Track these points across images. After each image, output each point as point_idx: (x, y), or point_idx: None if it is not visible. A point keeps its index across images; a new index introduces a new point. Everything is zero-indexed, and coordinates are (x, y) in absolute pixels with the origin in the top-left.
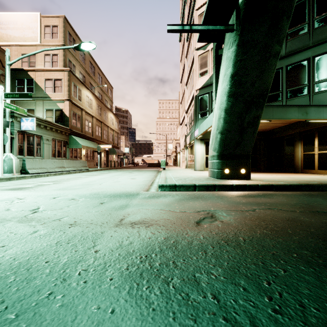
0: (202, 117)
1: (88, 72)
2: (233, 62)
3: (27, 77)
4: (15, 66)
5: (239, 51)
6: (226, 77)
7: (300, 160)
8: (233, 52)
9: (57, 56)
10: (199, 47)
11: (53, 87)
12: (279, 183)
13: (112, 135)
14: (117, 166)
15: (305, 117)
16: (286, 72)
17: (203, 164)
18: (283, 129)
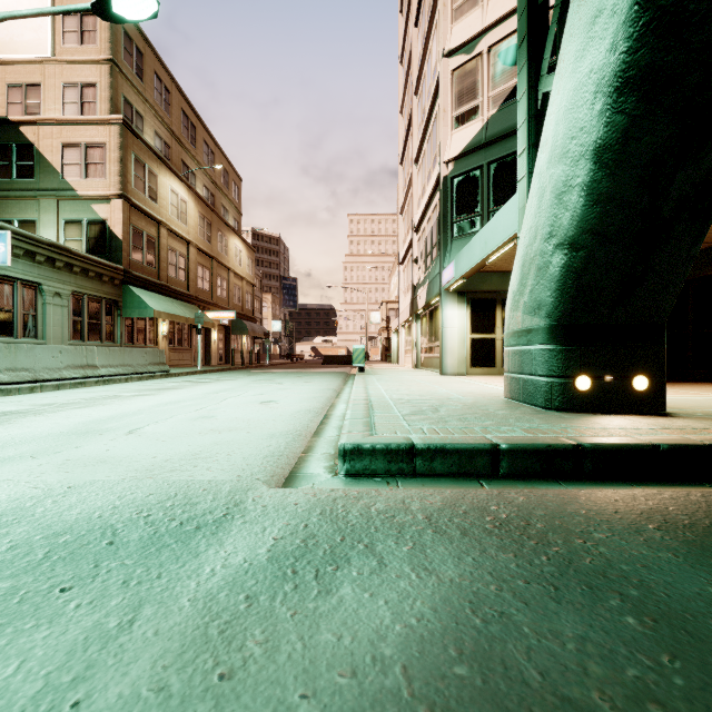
0: (462, 232)
1: (178, 137)
2: None
3: (18, 141)
4: None
5: None
6: (607, 20)
7: None
8: None
9: (94, 88)
10: (453, 48)
11: (84, 163)
12: None
13: (238, 289)
14: (250, 363)
15: None
16: None
17: (465, 357)
18: None
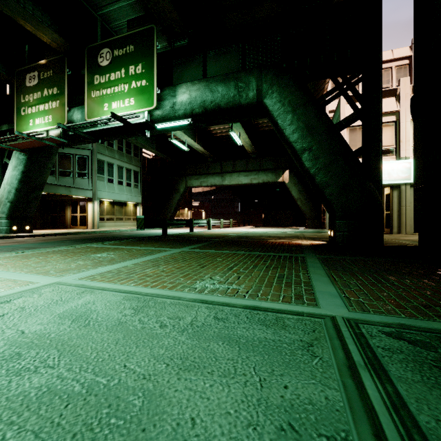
0: None
1: None
2: (25, 165)
3: None
4: None
5: (29, 162)
6: (18, 170)
7: (69, 219)
8: (24, 160)
9: None
10: None
11: None
12: (52, 233)
13: None
14: None
15: (69, 193)
16: (59, 157)
17: None
18: (57, 195)
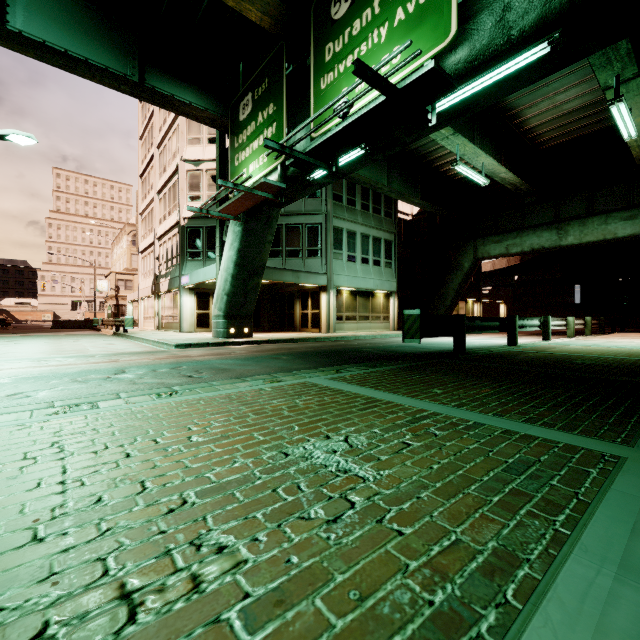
0: (192, 258)
1: None
2: (240, 240)
3: None
4: None
5: (244, 234)
6: (233, 248)
7: (299, 318)
8: (240, 232)
9: None
10: (188, 160)
11: None
12: (273, 339)
13: None
14: None
15: (297, 281)
16: (286, 231)
17: (194, 323)
18: (285, 285)
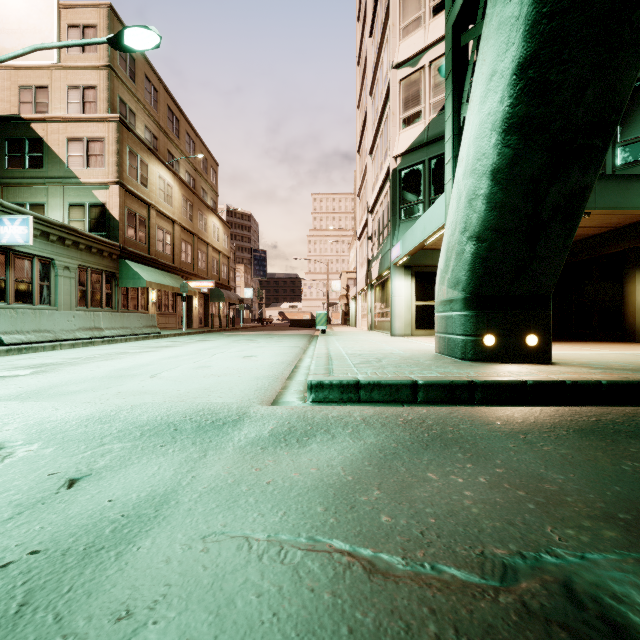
0: (408, 216)
1: (165, 129)
2: (528, 22)
3: (29, 136)
4: (4, 112)
5: None
6: (498, 80)
7: (639, 312)
8: None
9: (94, 90)
10: (401, 62)
11: (86, 155)
12: None
13: (216, 261)
14: (227, 326)
15: None
16: None
17: (411, 321)
18: (594, 242)
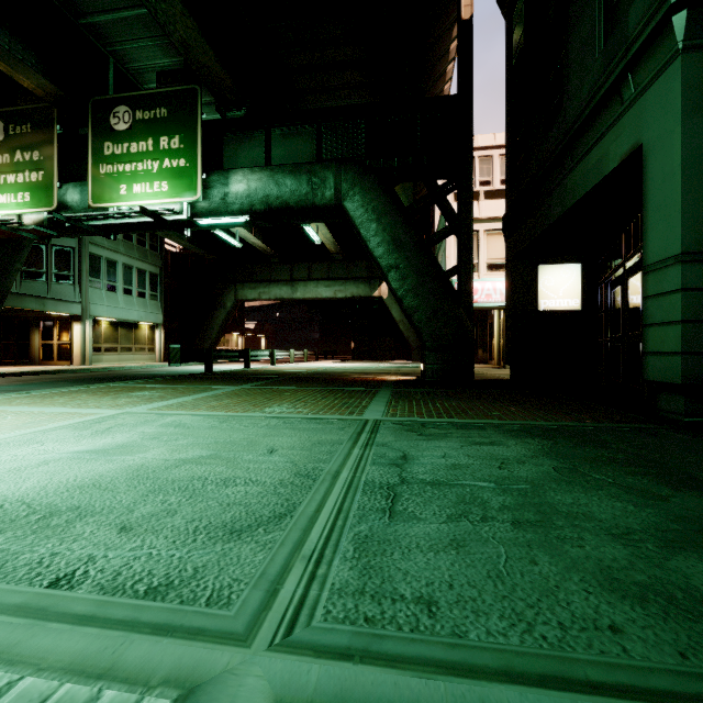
0: None
1: None
2: None
3: None
4: None
5: None
6: None
7: (38, 350)
8: None
9: None
10: None
11: None
12: (20, 372)
13: None
14: None
15: (43, 308)
16: None
17: None
18: (15, 309)
